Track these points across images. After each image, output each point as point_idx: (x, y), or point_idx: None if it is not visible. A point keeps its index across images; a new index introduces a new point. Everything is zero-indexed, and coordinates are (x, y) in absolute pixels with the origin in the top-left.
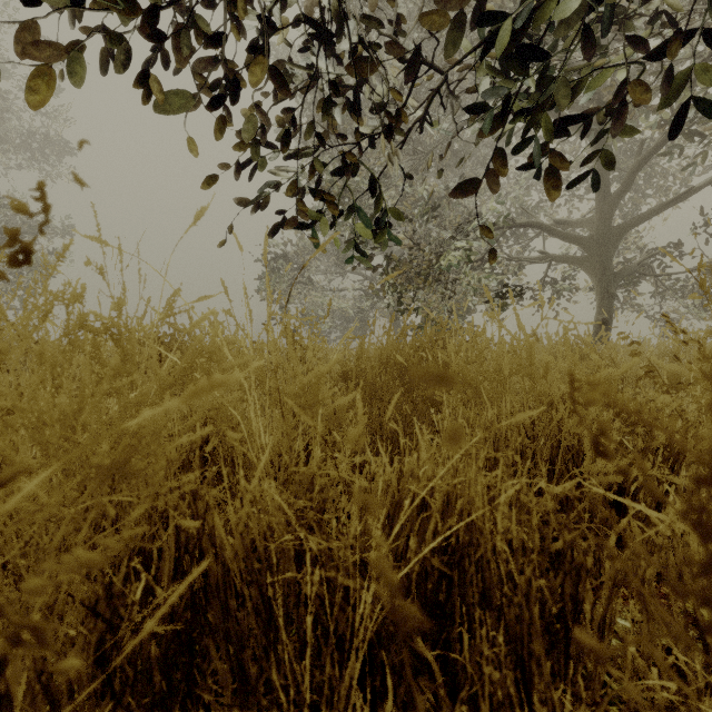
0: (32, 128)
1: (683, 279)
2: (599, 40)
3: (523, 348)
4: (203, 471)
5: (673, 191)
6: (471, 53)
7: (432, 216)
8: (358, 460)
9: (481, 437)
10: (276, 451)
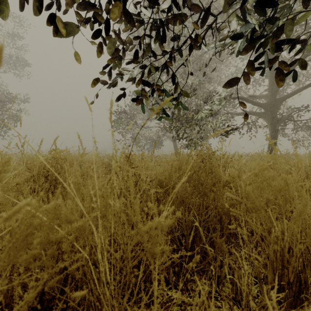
0: (10, 54)
1: (307, 122)
2: (284, 3)
3: (293, 179)
4: (63, 282)
5: (303, 82)
6: (228, 1)
7: (193, 93)
8: (177, 256)
9: (271, 249)
10: (120, 259)
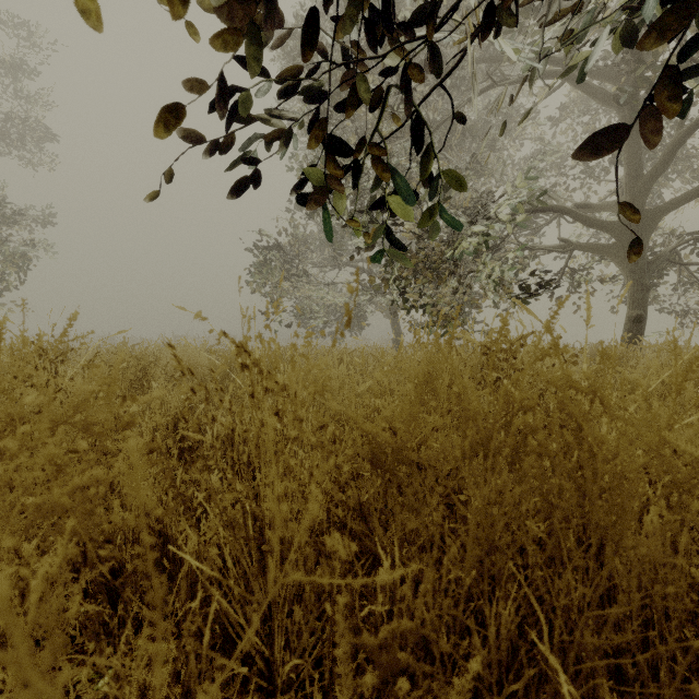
0: (9, 112)
1: None
2: None
3: None
4: None
5: None
6: None
7: (444, 195)
8: None
9: None
10: None
